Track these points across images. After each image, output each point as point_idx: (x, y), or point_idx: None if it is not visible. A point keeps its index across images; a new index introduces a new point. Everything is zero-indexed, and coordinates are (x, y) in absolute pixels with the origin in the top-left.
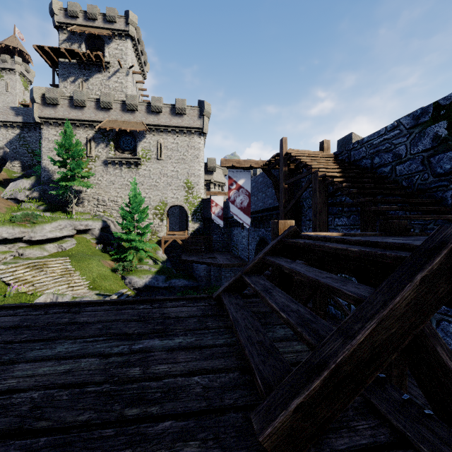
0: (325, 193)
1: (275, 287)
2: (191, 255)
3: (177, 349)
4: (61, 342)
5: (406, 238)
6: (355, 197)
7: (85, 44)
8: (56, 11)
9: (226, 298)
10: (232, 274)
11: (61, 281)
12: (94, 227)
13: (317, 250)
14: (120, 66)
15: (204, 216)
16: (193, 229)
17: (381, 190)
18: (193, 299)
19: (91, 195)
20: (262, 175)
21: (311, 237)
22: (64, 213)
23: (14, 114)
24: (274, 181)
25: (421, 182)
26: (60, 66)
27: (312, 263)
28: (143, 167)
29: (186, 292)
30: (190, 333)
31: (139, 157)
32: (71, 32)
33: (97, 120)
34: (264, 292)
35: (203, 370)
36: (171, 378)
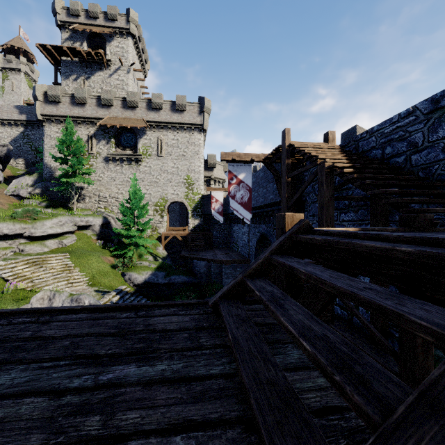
0: (332, 186)
1: (287, 295)
2: (191, 251)
3: (158, 382)
4: (10, 368)
5: (440, 234)
6: (368, 189)
7: (87, 43)
8: (59, 10)
9: (224, 307)
10: (232, 270)
11: (61, 277)
12: (94, 223)
13: (337, 248)
14: (121, 64)
15: (204, 212)
16: (194, 226)
17: (398, 181)
18: (186, 305)
19: (92, 192)
20: (263, 170)
21: (328, 233)
22: (65, 209)
23: (18, 113)
24: (276, 175)
25: (442, 172)
26: (62, 64)
27: (330, 264)
28: (144, 164)
29: (185, 288)
30: (177, 355)
31: (140, 153)
32: (73, 31)
33: (98, 117)
34: (273, 303)
35: (189, 421)
36: (142, 439)
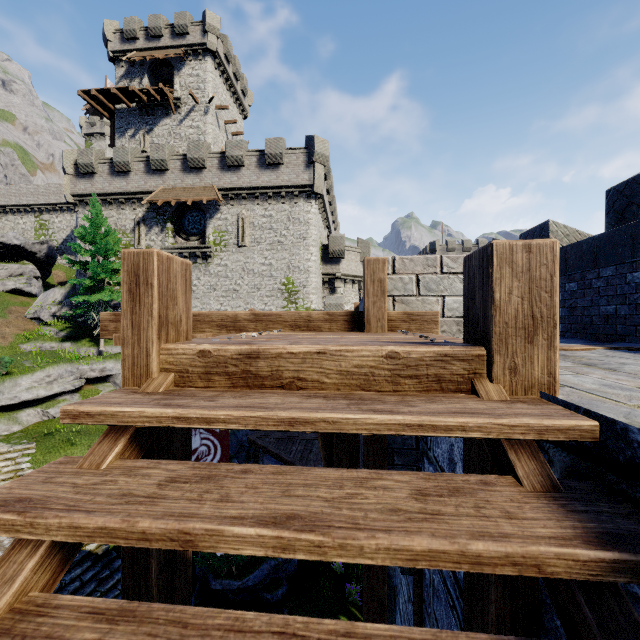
0: None
1: None
2: None
3: None
4: None
5: None
6: None
7: (150, 77)
8: (110, 36)
9: None
10: None
11: None
12: (116, 371)
13: None
14: (195, 101)
15: None
16: None
17: None
18: None
19: None
20: None
21: None
22: (92, 342)
23: None
24: None
25: None
26: (116, 115)
27: None
28: (216, 261)
29: None
30: None
31: (208, 244)
32: (130, 63)
33: (147, 190)
34: None
35: None
36: None
